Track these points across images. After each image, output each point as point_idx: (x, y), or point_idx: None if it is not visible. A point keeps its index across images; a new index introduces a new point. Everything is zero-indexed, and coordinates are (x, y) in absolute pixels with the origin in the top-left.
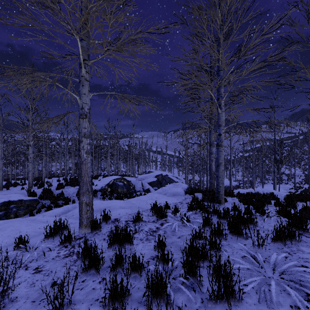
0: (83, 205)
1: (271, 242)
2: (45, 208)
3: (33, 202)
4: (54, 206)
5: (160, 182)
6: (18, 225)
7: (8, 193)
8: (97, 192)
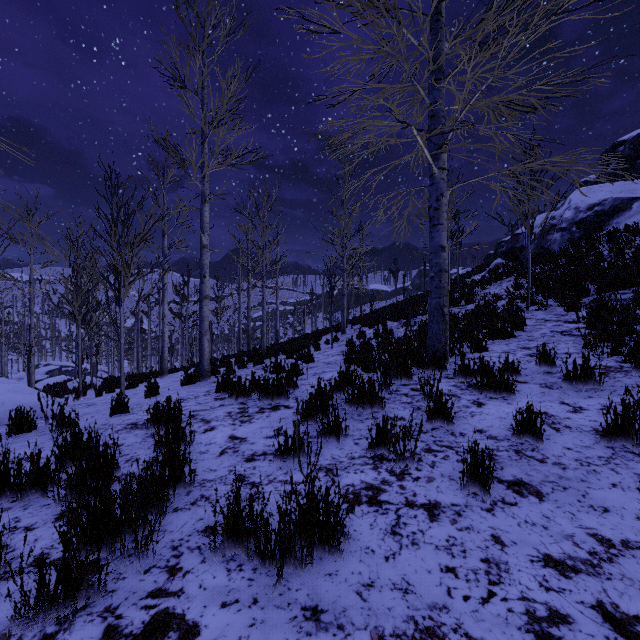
0: None
1: None
2: None
3: None
4: None
5: None
6: None
7: None
8: None
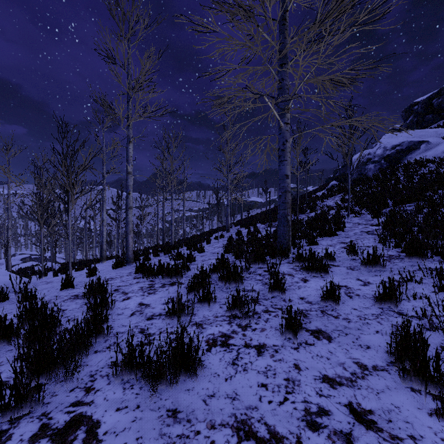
0: None
1: None
2: None
3: None
4: None
5: None
6: None
7: None
8: None
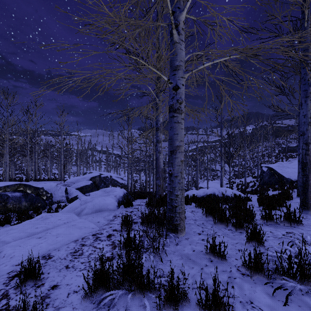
0: None
1: None
2: None
3: None
4: None
5: (96, 186)
6: None
7: None
8: None
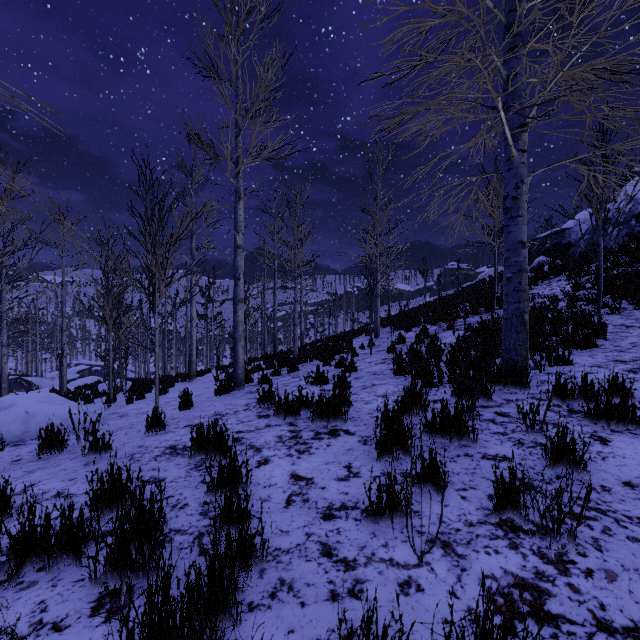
0: (4, 388)
1: None
2: None
3: None
4: None
5: None
6: None
7: None
8: None
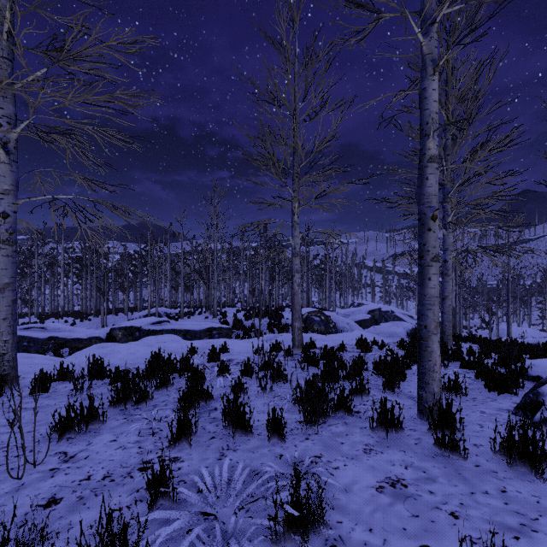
0: (295, 329)
1: (460, 367)
2: (240, 339)
3: (230, 331)
4: (248, 337)
5: (376, 322)
6: (244, 343)
7: (196, 321)
8: (288, 326)
